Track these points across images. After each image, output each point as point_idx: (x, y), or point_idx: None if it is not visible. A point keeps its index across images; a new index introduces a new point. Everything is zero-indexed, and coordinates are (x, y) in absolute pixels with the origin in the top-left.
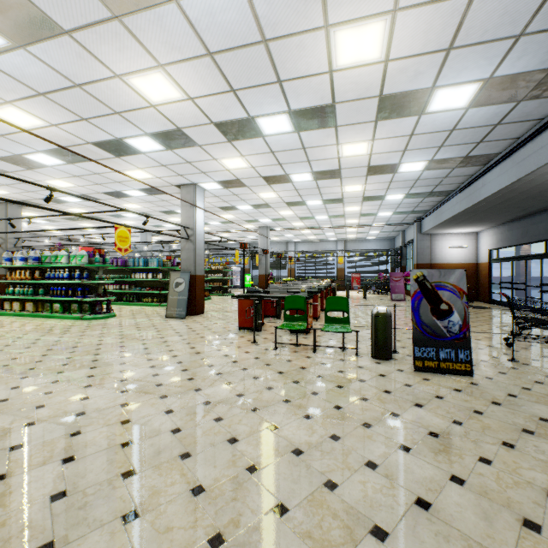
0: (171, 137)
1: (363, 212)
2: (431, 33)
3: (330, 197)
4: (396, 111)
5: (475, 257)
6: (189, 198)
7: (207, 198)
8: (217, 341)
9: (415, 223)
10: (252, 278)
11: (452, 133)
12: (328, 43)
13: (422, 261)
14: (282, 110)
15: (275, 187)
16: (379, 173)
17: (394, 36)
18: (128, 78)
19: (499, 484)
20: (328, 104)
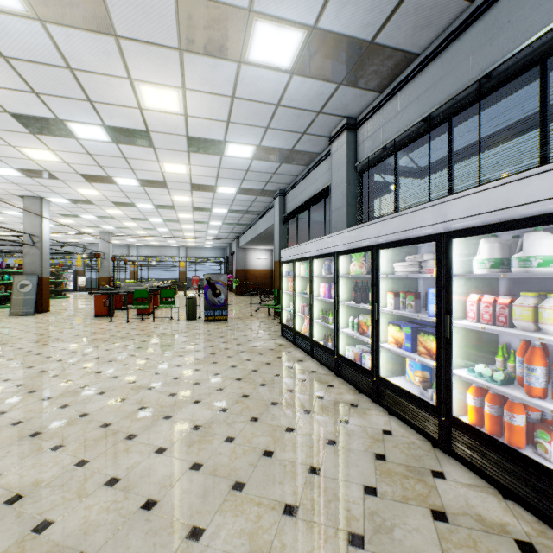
0: (37, 172)
1: (197, 229)
2: (207, 172)
3: (169, 218)
4: (202, 189)
5: (272, 265)
6: (35, 208)
7: (50, 207)
8: (81, 323)
9: (235, 239)
10: (91, 281)
11: (234, 201)
12: (160, 165)
13: (240, 267)
14: (133, 177)
15: (122, 208)
16: (201, 211)
17: (192, 170)
18: (21, 148)
19: (209, 337)
20: (162, 181)
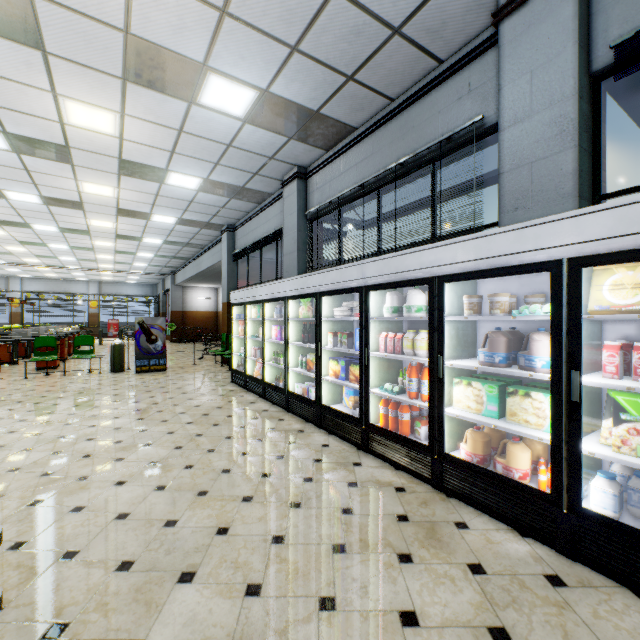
0: None
1: (118, 261)
2: (141, 198)
3: (79, 245)
4: (131, 215)
5: (217, 307)
6: None
7: None
8: None
9: (171, 275)
10: None
11: (173, 231)
12: (78, 183)
13: (176, 309)
14: (34, 193)
15: (8, 228)
16: (127, 239)
17: (121, 193)
18: None
19: (147, 388)
20: (77, 201)
